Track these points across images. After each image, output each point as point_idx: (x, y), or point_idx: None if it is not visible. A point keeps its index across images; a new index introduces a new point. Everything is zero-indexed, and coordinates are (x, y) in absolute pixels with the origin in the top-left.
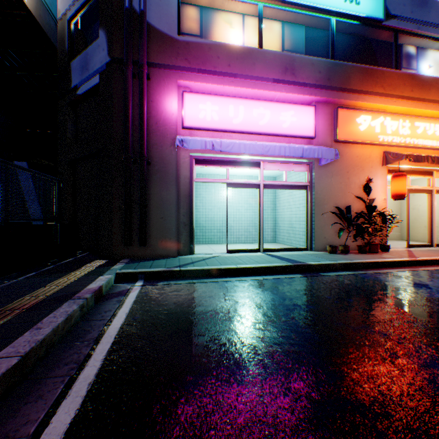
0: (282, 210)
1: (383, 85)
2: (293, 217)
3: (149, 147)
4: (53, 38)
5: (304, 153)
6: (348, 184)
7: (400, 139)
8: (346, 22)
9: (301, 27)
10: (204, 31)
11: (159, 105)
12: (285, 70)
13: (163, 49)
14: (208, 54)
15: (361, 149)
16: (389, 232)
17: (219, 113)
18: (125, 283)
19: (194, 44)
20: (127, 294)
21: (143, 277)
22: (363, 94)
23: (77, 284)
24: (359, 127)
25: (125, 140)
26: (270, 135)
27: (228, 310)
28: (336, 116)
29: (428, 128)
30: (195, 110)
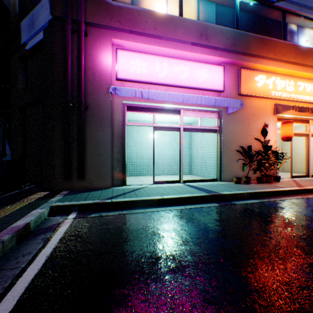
0: (197, 149)
1: (274, 52)
2: (205, 154)
3: (87, 94)
4: (9, 6)
5: (216, 103)
6: (248, 129)
7: (286, 94)
8: (247, 1)
9: (212, 3)
10: (134, 1)
11: (96, 58)
12: (201, 35)
13: (99, 11)
14: (138, 18)
15: (258, 101)
16: (279, 166)
17: (147, 68)
18: (58, 216)
19: (126, 9)
20: (56, 229)
21: (76, 209)
22: (260, 58)
23: (4, 221)
24: (257, 84)
25: (64, 87)
26: (188, 88)
27: (154, 248)
28: (240, 74)
29: (306, 87)
30: (126, 64)
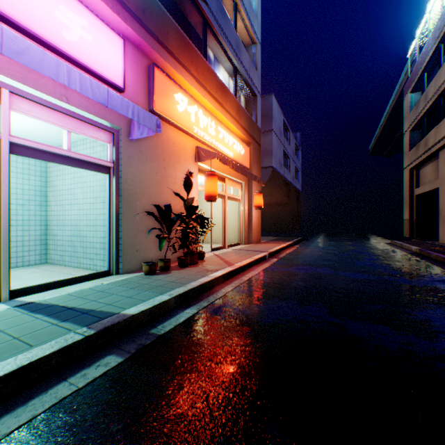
0: (63, 207)
1: (198, 70)
2: (85, 218)
3: None
4: None
5: (110, 101)
6: (165, 177)
7: (209, 138)
8: None
9: None
10: None
11: None
12: None
13: None
14: None
15: (178, 135)
16: (205, 238)
17: None
18: None
19: None
20: None
21: None
22: (182, 66)
23: None
24: (178, 106)
25: None
26: (31, 35)
27: None
28: (154, 75)
29: (226, 136)
30: None
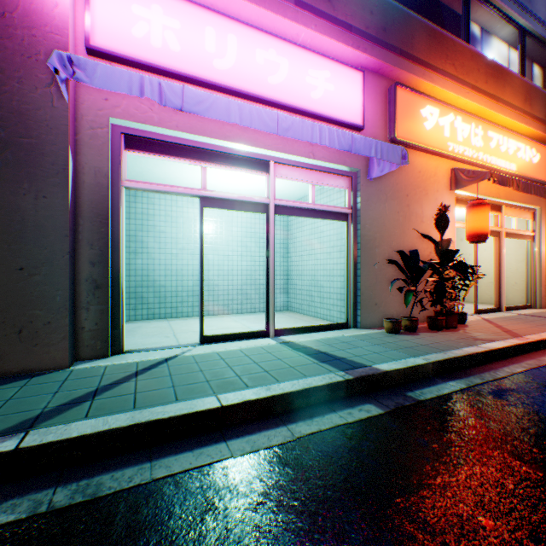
0: (301, 257)
1: (454, 63)
2: (321, 268)
3: None
4: None
5: (353, 146)
6: (407, 216)
7: (472, 152)
8: None
9: None
10: None
11: None
12: None
13: None
14: None
15: (424, 160)
16: (465, 294)
17: (182, 37)
18: None
19: None
20: None
21: None
22: (430, 70)
23: None
24: (425, 123)
25: None
26: (289, 109)
27: None
28: (394, 97)
29: (501, 142)
30: (121, 13)
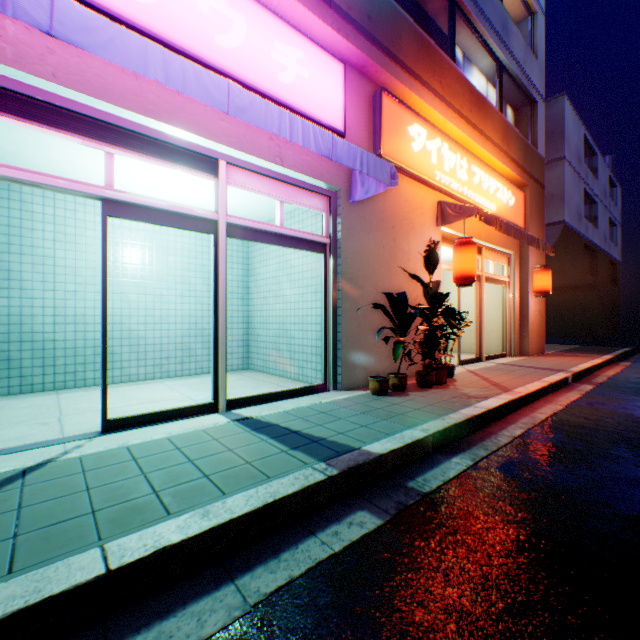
0: (265, 300)
1: (442, 81)
2: (291, 314)
3: None
4: None
5: (335, 152)
6: (394, 252)
7: (458, 186)
8: None
9: None
10: None
11: None
12: None
13: None
14: None
15: (411, 188)
16: (453, 343)
17: None
18: None
19: None
20: None
21: None
22: (418, 82)
23: None
24: (412, 144)
25: None
26: (247, 89)
27: None
28: (380, 105)
29: (483, 180)
30: None
